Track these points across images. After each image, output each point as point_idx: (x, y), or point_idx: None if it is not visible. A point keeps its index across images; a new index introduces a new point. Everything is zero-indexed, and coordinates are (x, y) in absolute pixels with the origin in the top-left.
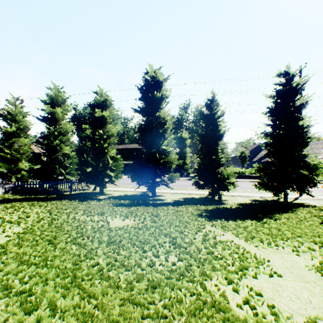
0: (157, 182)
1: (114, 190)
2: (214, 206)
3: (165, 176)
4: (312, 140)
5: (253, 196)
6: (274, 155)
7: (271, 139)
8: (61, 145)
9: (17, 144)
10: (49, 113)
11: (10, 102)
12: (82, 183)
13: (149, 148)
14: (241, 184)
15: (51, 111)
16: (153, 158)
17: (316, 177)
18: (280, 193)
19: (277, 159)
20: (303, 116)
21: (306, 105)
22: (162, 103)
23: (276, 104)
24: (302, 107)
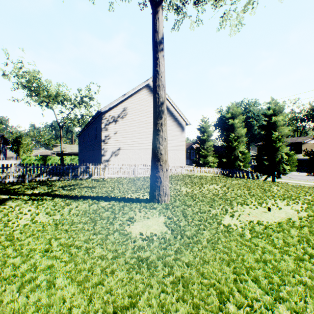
0: None
1: (283, 181)
2: None
3: None
4: None
5: None
6: None
7: None
8: (238, 145)
9: (205, 146)
10: (230, 124)
11: (202, 120)
12: (244, 174)
13: None
14: None
15: (232, 123)
16: None
17: None
18: None
19: None
20: None
21: None
22: None
23: None
24: None
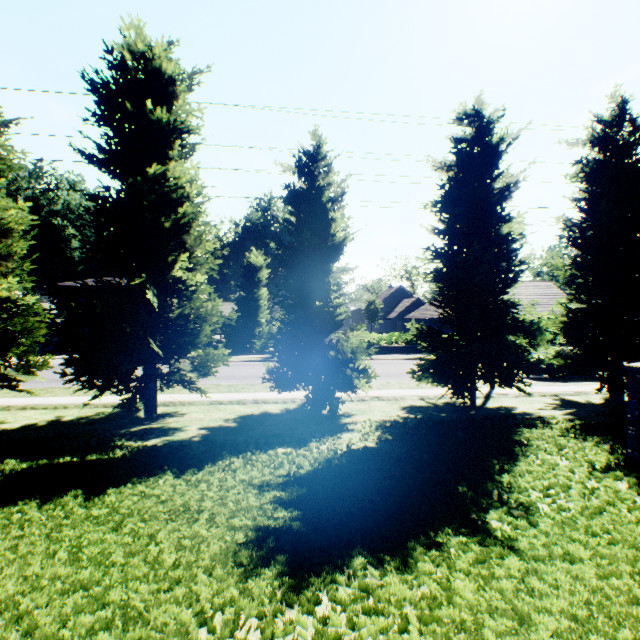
0: (161, 378)
1: (22, 406)
2: (321, 443)
3: (189, 359)
4: (527, 268)
5: (407, 397)
6: (452, 302)
7: (444, 264)
8: None
9: None
10: None
11: None
12: None
13: (131, 275)
14: (376, 366)
15: None
16: (147, 306)
17: (534, 350)
18: (467, 389)
19: (458, 311)
20: (506, 217)
21: (513, 190)
22: (176, 145)
23: (456, 184)
24: (506, 196)
